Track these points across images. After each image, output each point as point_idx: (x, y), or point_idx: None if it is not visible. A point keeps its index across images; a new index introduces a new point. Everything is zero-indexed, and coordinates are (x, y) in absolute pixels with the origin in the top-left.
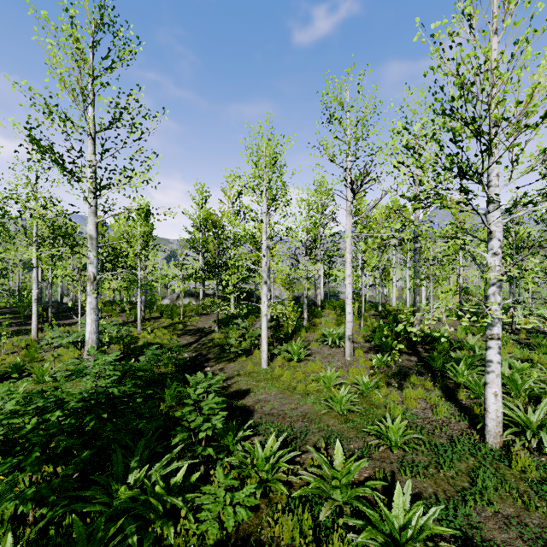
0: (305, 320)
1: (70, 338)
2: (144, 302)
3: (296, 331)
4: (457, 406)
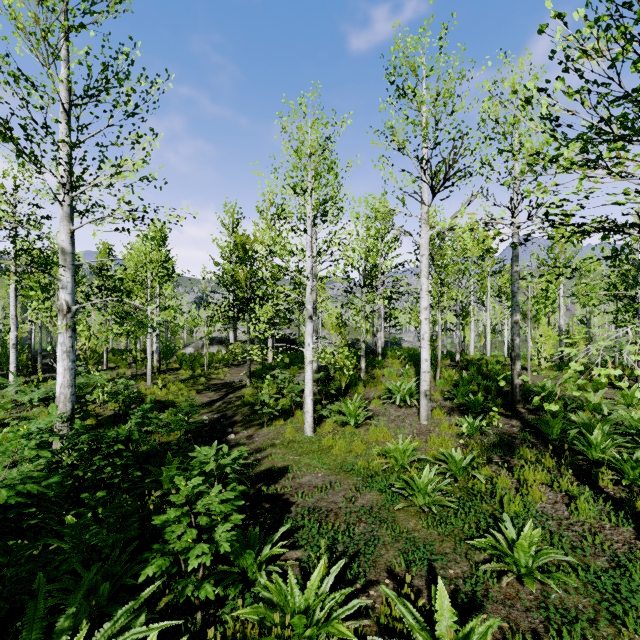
0: (363, 371)
1: (34, 394)
2: (158, 349)
3: (351, 385)
4: (603, 498)
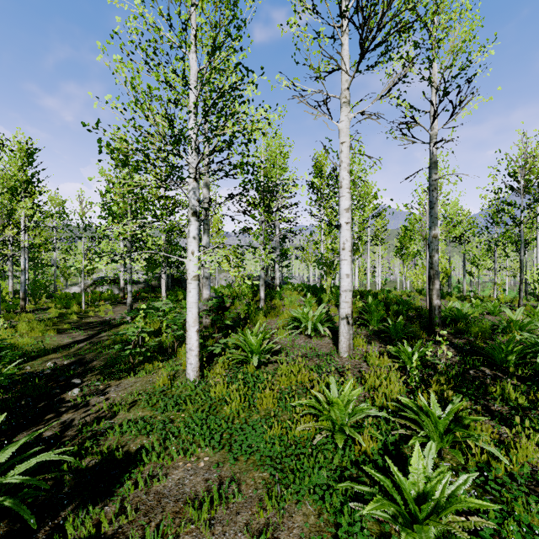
0: (262, 301)
1: None
2: (23, 285)
3: (249, 316)
4: None
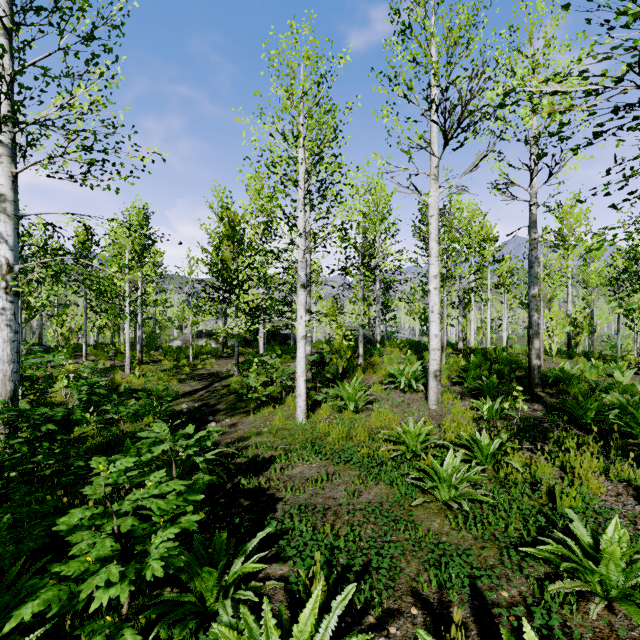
0: (360, 357)
1: None
2: (140, 339)
3: (348, 371)
4: None
